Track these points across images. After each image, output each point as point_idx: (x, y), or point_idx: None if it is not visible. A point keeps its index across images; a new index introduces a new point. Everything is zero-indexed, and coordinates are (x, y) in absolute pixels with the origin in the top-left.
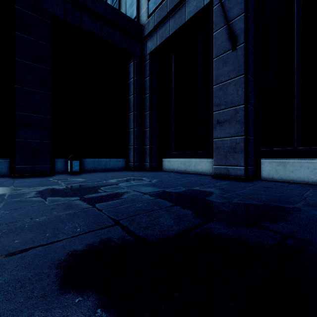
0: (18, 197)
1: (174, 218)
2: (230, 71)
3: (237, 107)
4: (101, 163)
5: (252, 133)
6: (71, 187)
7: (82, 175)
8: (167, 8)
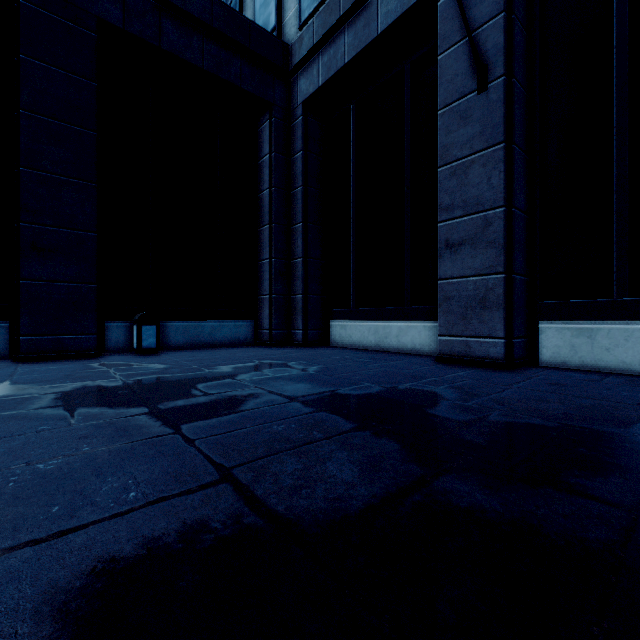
0: (13, 408)
1: (359, 463)
2: (474, 136)
3: (488, 212)
4: (203, 331)
5: (520, 269)
6: (134, 383)
7: (162, 355)
8: (340, 7)
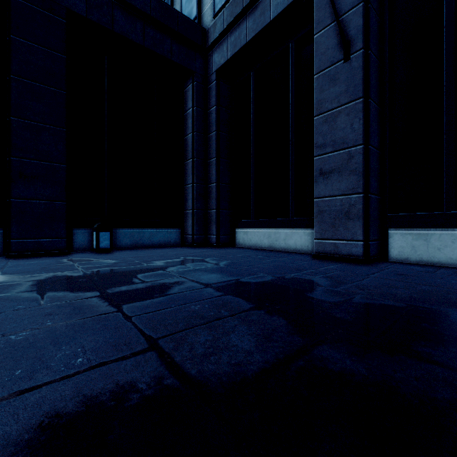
0: None
1: (255, 335)
2: (340, 93)
3: (351, 148)
4: (144, 236)
5: (375, 190)
6: (91, 274)
7: (114, 253)
8: (243, 1)
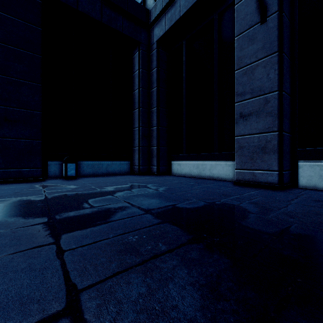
0: None
1: (198, 286)
2: (258, 50)
3: (267, 95)
4: (102, 166)
5: (287, 129)
6: (51, 198)
7: (78, 180)
8: None
